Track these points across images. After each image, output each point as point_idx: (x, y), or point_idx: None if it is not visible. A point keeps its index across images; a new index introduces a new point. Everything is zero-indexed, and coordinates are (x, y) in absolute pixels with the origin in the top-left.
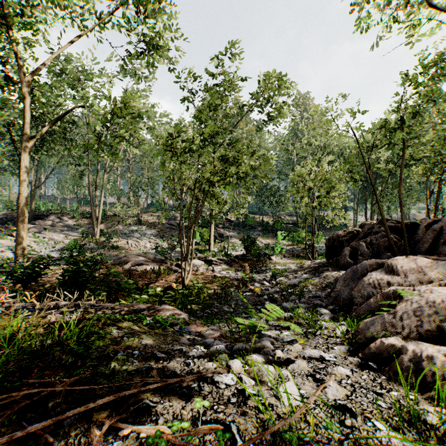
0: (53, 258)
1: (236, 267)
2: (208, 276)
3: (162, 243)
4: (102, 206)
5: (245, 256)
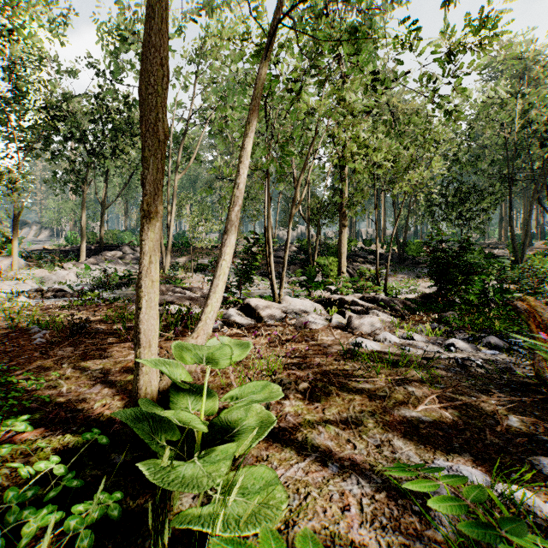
0: (59, 292)
1: (428, 321)
2: (328, 345)
3: (260, 282)
4: (172, 224)
5: (440, 295)
